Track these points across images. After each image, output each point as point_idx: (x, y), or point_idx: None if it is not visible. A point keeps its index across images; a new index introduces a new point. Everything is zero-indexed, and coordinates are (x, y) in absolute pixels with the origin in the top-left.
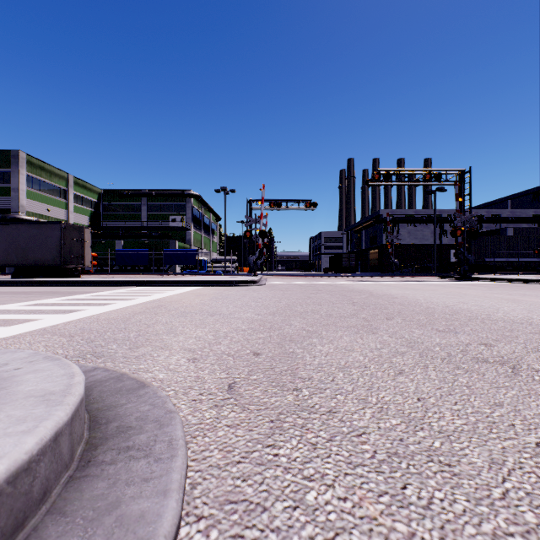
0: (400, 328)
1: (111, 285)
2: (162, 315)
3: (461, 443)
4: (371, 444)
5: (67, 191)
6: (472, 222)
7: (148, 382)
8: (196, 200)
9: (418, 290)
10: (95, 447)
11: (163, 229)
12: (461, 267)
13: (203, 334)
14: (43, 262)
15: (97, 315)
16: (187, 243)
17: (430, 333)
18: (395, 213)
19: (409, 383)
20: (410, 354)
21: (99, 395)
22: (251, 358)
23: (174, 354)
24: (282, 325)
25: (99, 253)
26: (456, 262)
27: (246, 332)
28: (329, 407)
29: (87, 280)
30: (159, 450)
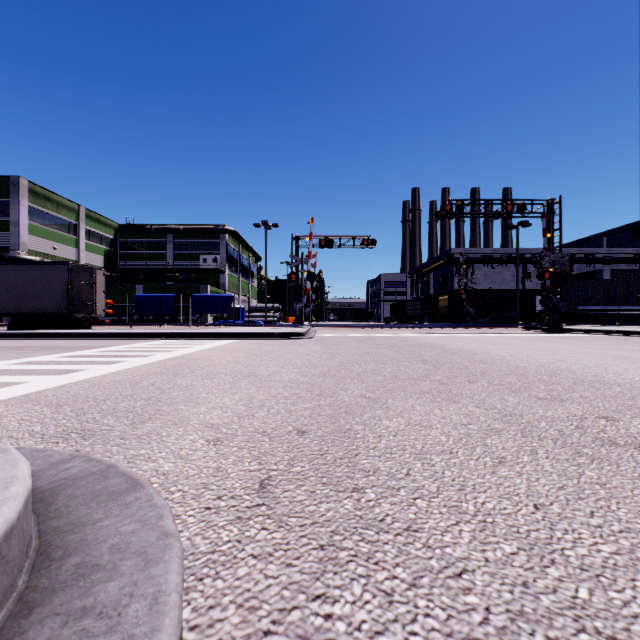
0: (488, 395)
1: (127, 338)
2: (182, 377)
3: (622, 591)
4: (479, 593)
5: (77, 226)
6: (563, 262)
7: (143, 480)
8: (231, 236)
9: (500, 344)
10: (29, 610)
11: (192, 272)
12: (549, 317)
13: (232, 403)
14: (46, 311)
15: (100, 377)
16: (221, 288)
17: (529, 402)
18: (469, 251)
19: (517, 479)
20: (509, 433)
21: (66, 503)
22: (293, 438)
23: (189, 433)
24: (335, 390)
25: (115, 300)
26: (542, 311)
27: (289, 401)
28: (406, 522)
29: (98, 332)
30: (133, 618)
